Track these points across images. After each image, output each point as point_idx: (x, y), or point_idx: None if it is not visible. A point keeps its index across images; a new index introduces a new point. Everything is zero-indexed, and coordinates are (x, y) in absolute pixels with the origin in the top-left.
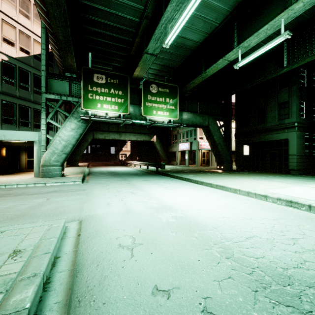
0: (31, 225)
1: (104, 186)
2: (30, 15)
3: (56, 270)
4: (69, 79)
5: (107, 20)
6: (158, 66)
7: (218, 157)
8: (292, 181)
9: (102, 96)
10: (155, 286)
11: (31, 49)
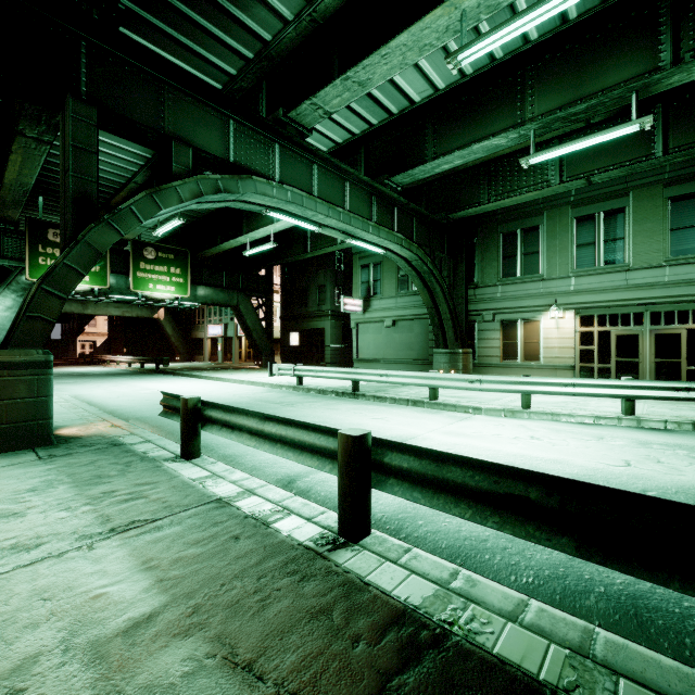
0: None
1: (76, 384)
2: None
3: None
4: None
5: None
6: None
7: (255, 349)
8: None
9: None
10: (129, 400)
11: None
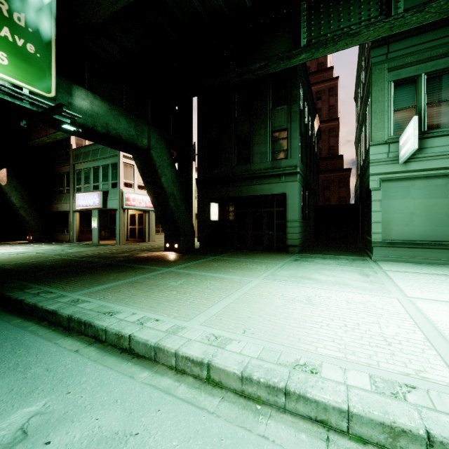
0: None
1: None
2: None
3: None
4: None
5: None
6: None
7: (168, 225)
8: (351, 279)
9: None
10: None
11: None
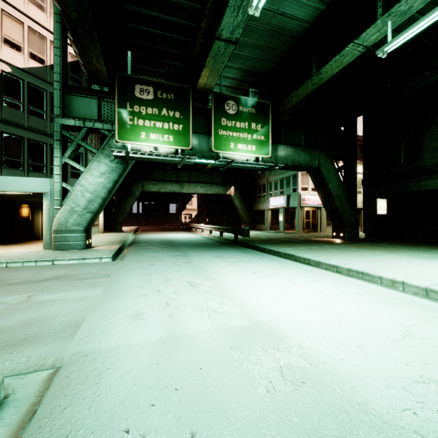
0: None
1: (145, 268)
2: (46, 6)
3: None
4: (98, 95)
5: None
6: (237, 73)
7: (334, 218)
8: None
9: (148, 120)
10: None
11: (47, 57)
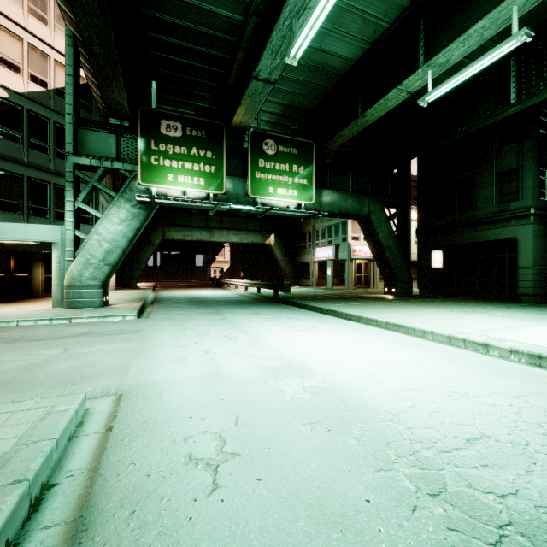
0: (11, 407)
1: (177, 325)
2: (49, 18)
3: (38, 524)
4: (117, 130)
5: (183, 20)
6: (277, 107)
7: (386, 272)
8: (528, 316)
9: (175, 160)
10: None
11: (51, 79)
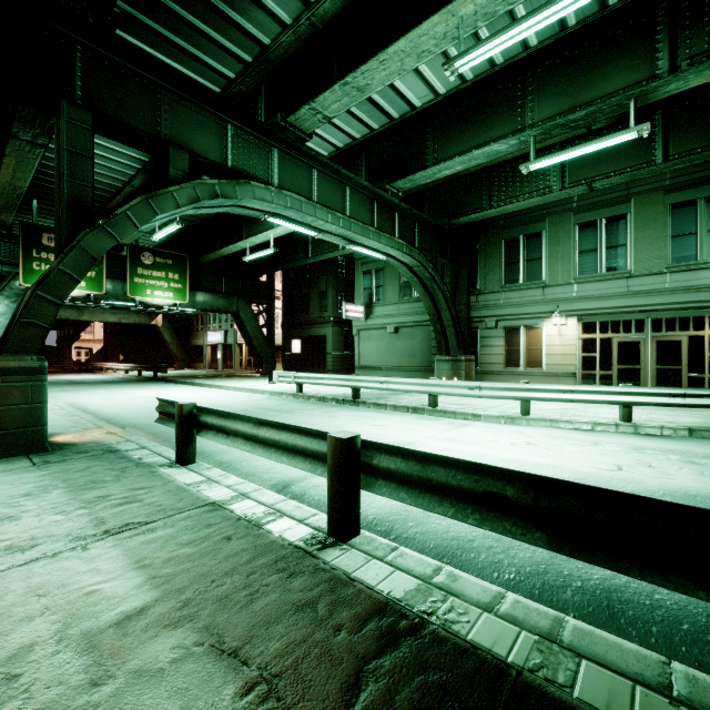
0: None
1: (72, 392)
2: None
3: None
4: None
5: None
6: None
7: (256, 356)
8: None
9: None
10: (125, 408)
11: None
